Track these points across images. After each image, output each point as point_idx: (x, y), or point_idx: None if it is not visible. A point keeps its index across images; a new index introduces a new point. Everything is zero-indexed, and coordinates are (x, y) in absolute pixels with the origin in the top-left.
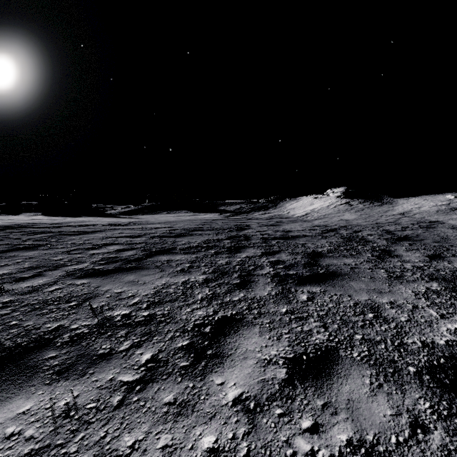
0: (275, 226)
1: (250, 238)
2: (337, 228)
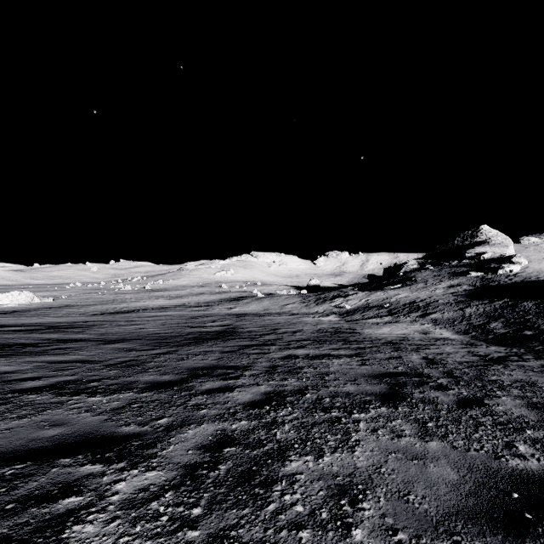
0: None
1: None
2: None
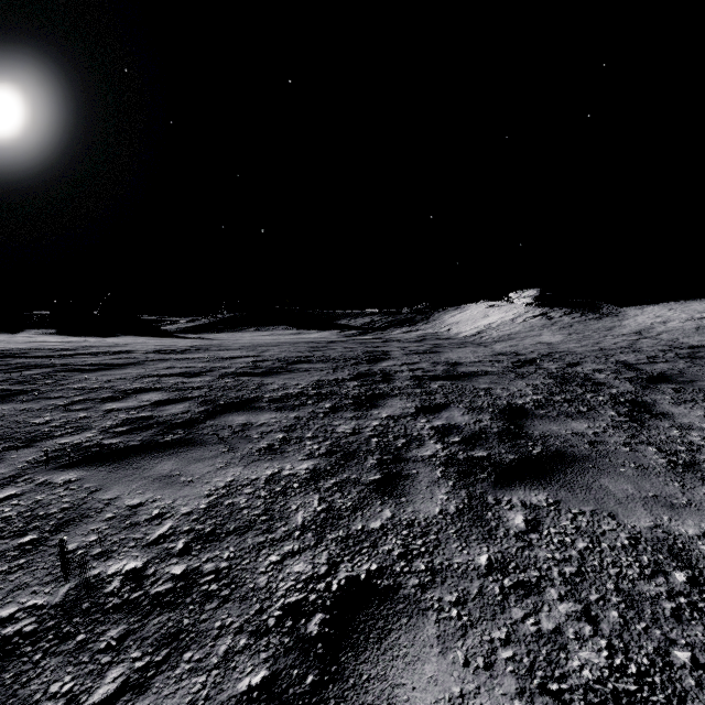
0: (431, 353)
1: (392, 378)
2: (536, 357)
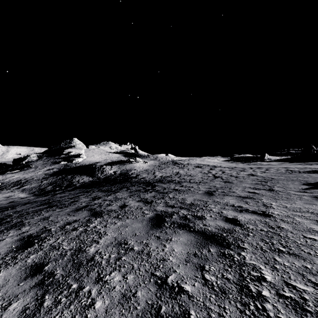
0: None
1: None
2: None
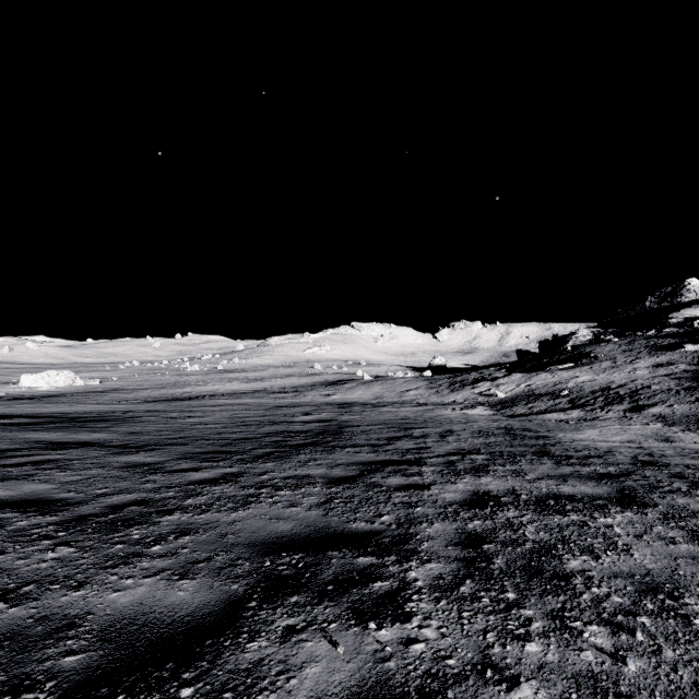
0: None
1: None
2: None
